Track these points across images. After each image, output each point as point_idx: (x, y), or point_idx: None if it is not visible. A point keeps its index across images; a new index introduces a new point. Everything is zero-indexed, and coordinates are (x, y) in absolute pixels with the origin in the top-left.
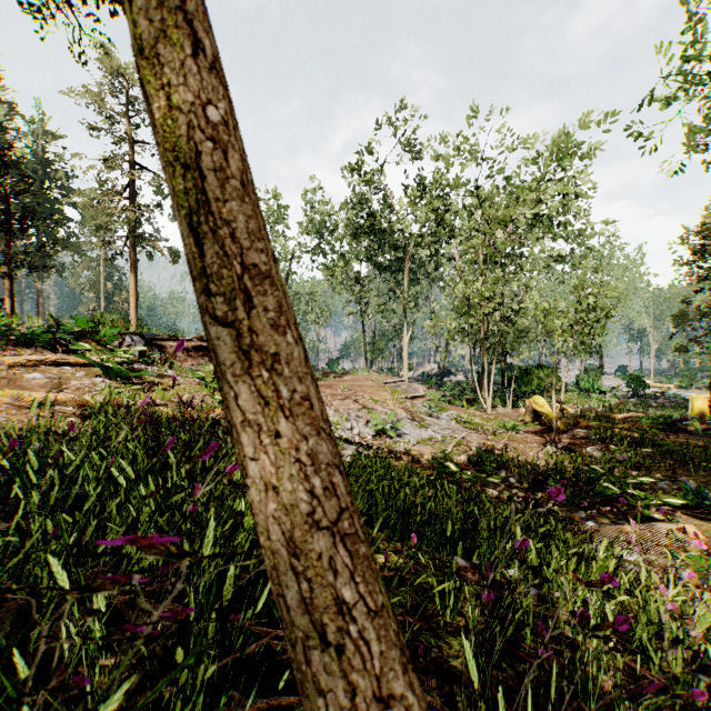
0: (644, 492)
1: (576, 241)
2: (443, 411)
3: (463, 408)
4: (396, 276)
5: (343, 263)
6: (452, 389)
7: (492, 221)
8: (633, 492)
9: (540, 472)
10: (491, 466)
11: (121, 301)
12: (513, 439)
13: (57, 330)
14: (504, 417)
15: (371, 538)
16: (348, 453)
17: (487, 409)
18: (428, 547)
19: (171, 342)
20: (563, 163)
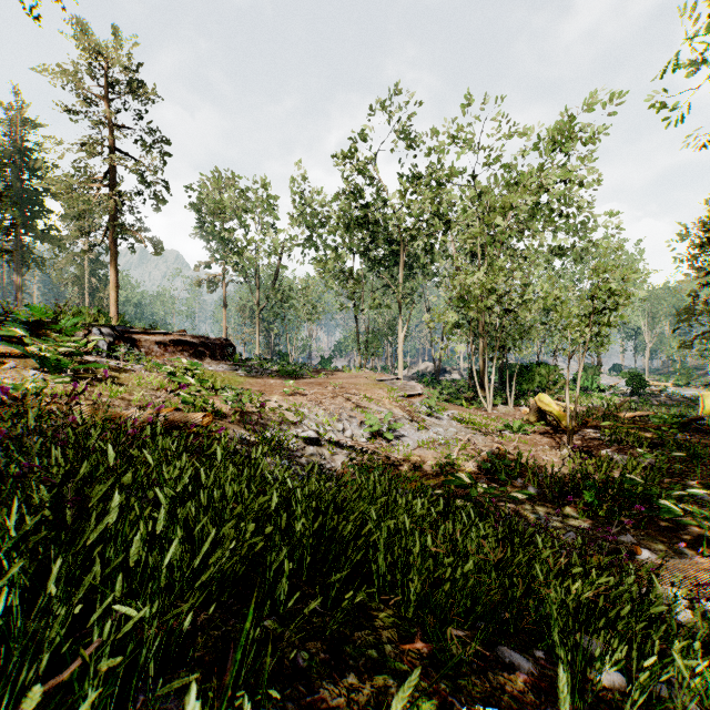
0: (687, 505)
1: (577, 234)
2: (443, 410)
3: (462, 407)
4: (390, 271)
5: (336, 257)
6: (449, 387)
7: (491, 212)
8: (686, 508)
9: (565, 482)
10: (505, 473)
11: (105, 297)
12: (522, 441)
13: (6, 319)
14: (507, 416)
15: (370, 619)
16: (339, 459)
17: (487, 408)
18: (459, 625)
19: (146, 336)
20: (569, 146)
